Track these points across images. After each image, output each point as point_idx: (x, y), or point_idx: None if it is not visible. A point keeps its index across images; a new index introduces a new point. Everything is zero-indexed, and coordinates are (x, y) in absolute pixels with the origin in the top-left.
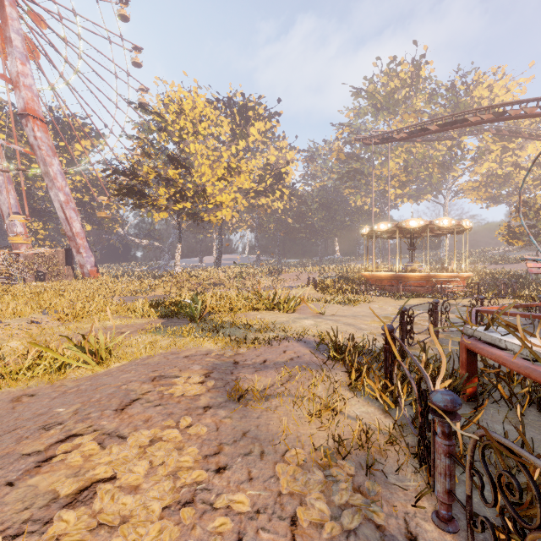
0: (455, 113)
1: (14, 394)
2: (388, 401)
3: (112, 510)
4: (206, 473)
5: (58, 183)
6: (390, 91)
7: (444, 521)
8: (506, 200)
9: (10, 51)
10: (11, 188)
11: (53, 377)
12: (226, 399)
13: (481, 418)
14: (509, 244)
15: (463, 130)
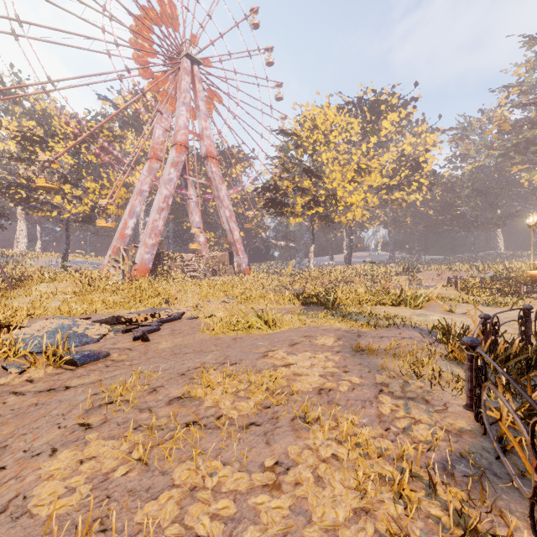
0: None
1: (232, 337)
2: None
3: (298, 371)
4: (338, 371)
5: (225, 203)
6: None
7: (468, 406)
8: None
9: (198, 115)
10: (197, 210)
11: (248, 331)
12: (351, 351)
13: None
14: None
15: None
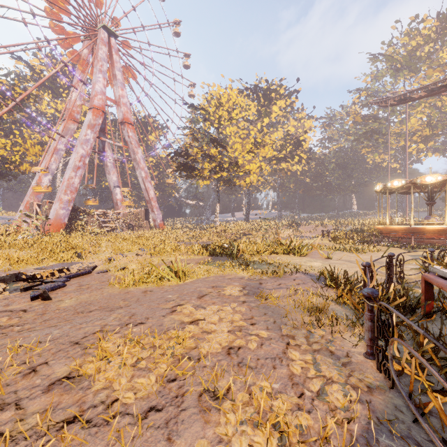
0: None
1: (142, 290)
2: (359, 309)
3: (207, 328)
4: (246, 324)
5: (141, 165)
6: (411, 50)
7: (368, 355)
8: None
9: (115, 83)
10: (115, 171)
11: (158, 283)
12: (255, 300)
13: (431, 326)
14: None
15: None
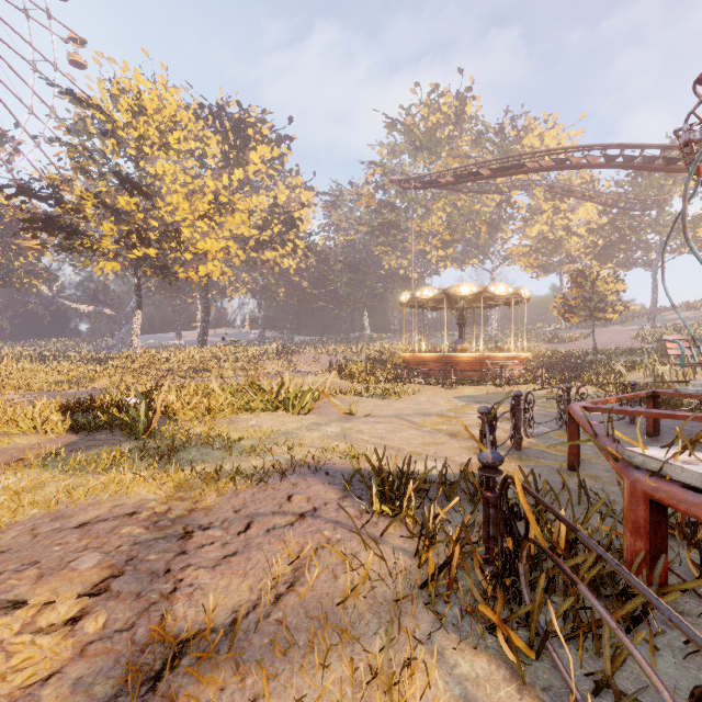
0: (511, 156)
1: None
2: (521, 645)
3: None
4: None
5: None
6: (431, 127)
7: None
8: (557, 270)
9: None
10: None
11: None
12: (122, 682)
13: (700, 653)
14: (564, 320)
15: (513, 184)
